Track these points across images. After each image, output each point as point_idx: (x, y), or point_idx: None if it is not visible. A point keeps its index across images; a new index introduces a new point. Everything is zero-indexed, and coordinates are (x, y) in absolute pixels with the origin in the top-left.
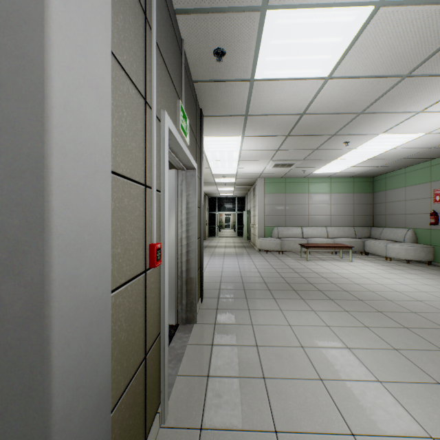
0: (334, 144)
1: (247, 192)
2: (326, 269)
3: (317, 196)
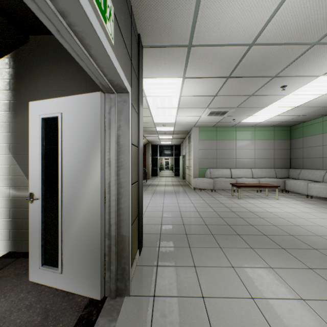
0: (270, 89)
1: (183, 140)
2: (259, 207)
3: (244, 143)
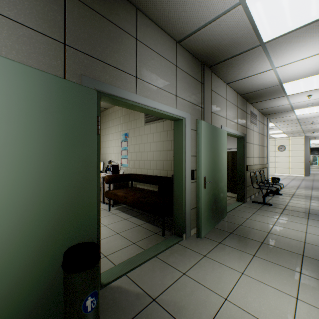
0: None
1: None
2: None
3: None
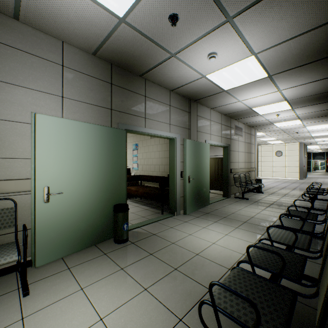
0: None
1: None
2: None
3: None
